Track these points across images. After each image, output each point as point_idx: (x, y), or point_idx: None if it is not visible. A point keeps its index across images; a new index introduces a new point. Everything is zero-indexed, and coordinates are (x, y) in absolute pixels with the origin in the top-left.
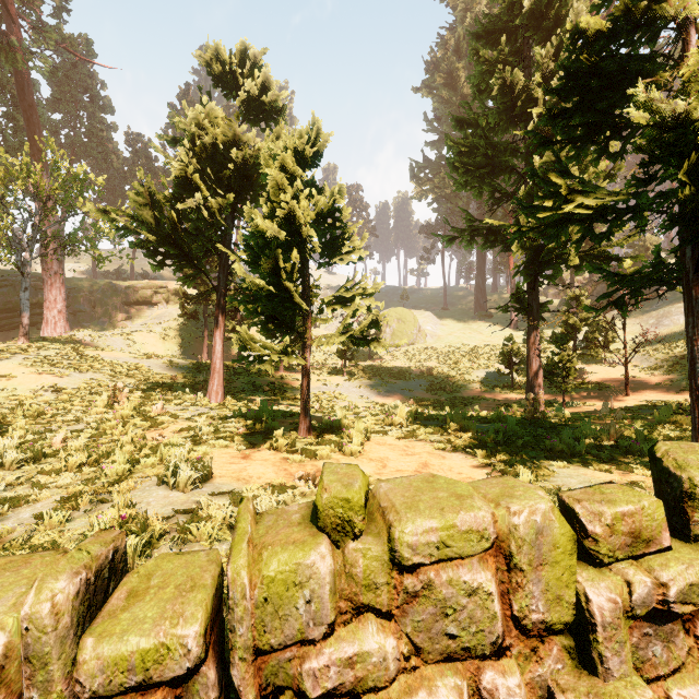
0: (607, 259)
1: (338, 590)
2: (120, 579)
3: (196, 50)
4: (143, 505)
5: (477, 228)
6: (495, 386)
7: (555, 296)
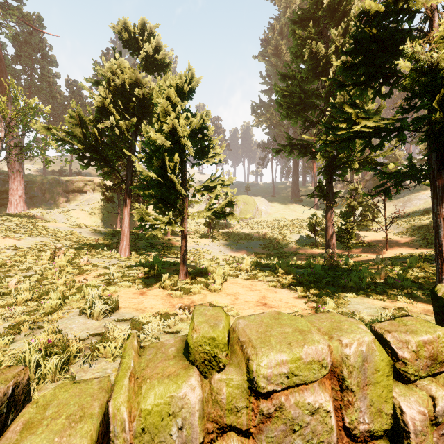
0: (375, 164)
1: (205, 414)
2: (21, 408)
3: (111, 23)
4: (67, 330)
5: (294, 144)
6: (305, 244)
7: (341, 188)
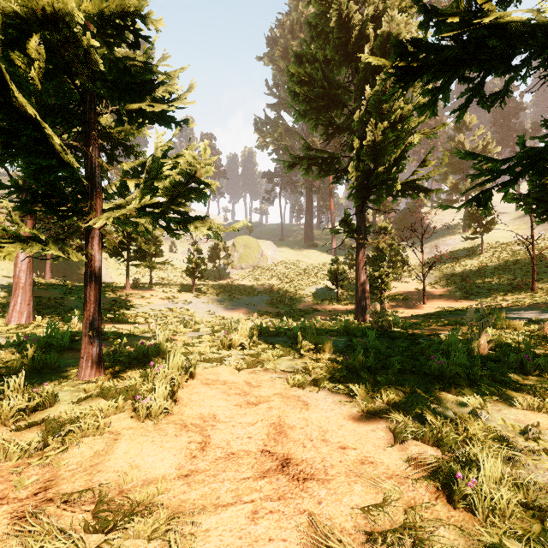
0: (417, 190)
1: None
2: None
3: None
4: None
5: (314, 157)
6: (324, 299)
7: None
